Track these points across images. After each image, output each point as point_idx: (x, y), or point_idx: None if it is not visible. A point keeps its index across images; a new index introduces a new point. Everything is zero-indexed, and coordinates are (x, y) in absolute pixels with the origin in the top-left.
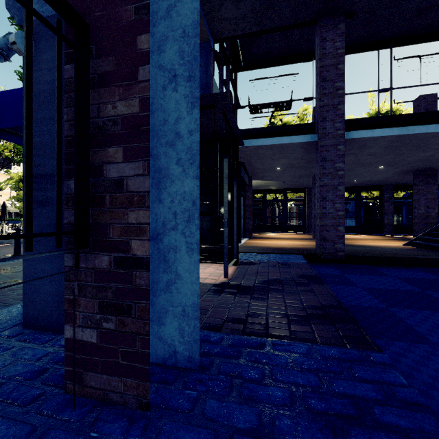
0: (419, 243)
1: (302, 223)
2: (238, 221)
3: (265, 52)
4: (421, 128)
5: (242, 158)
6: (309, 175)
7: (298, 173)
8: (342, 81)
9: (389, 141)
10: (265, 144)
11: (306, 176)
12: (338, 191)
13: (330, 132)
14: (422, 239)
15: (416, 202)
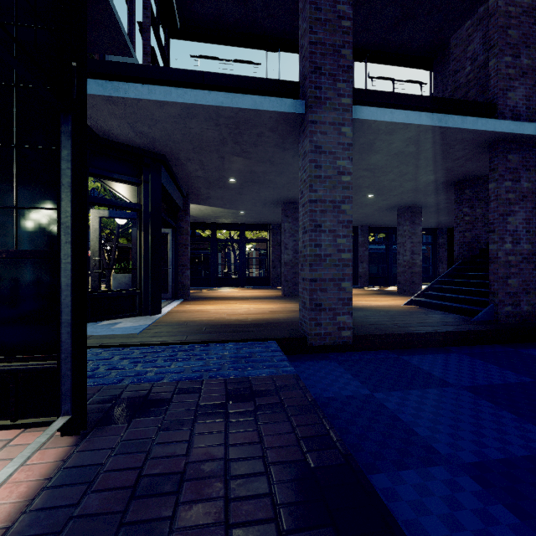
0: (428, 302)
1: (264, 273)
2: (85, 273)
3: (214, 16)
4: (456, 120)
5: (159, 142)
6: (278, 201)
7: (263, 195)
8: (349, 3)
9: (407, 141)
10: (201, 102)
11: (274, 203)
12: (342, 214)
13: (329, 98)
14: (428, 296)
15: (400, 246)
